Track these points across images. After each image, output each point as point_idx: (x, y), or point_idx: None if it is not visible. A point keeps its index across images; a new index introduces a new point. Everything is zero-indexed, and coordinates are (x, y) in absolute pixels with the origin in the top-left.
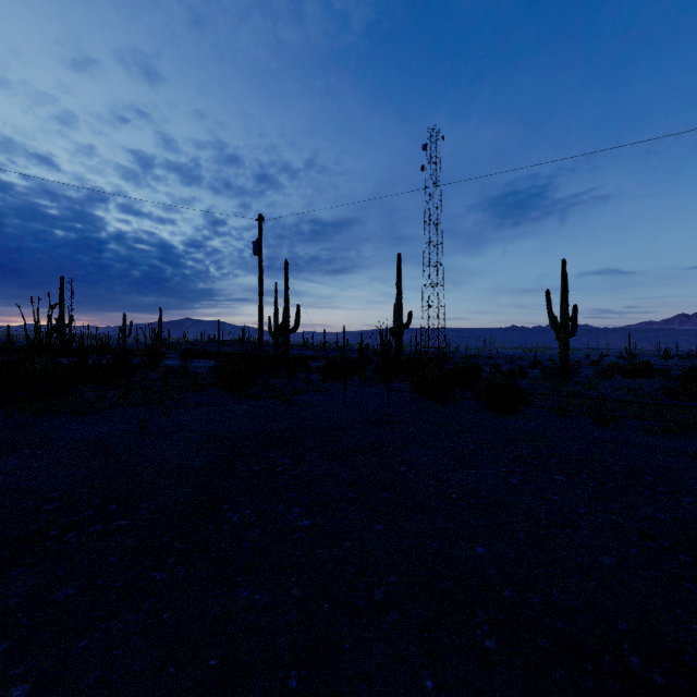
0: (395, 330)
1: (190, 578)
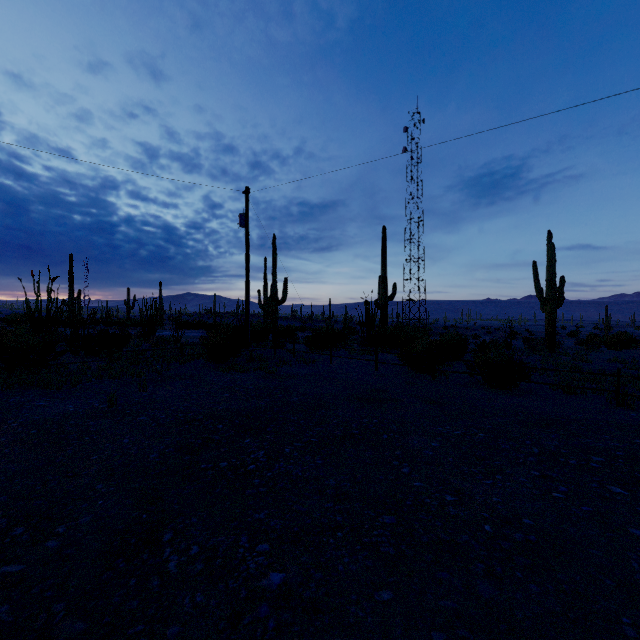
0: (380, 302)
1: None
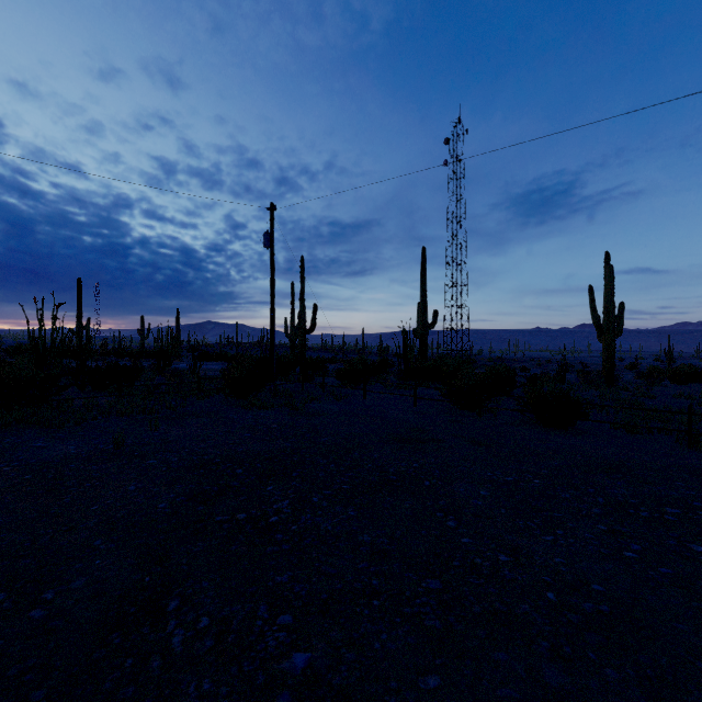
0: (419, 330)
1: None
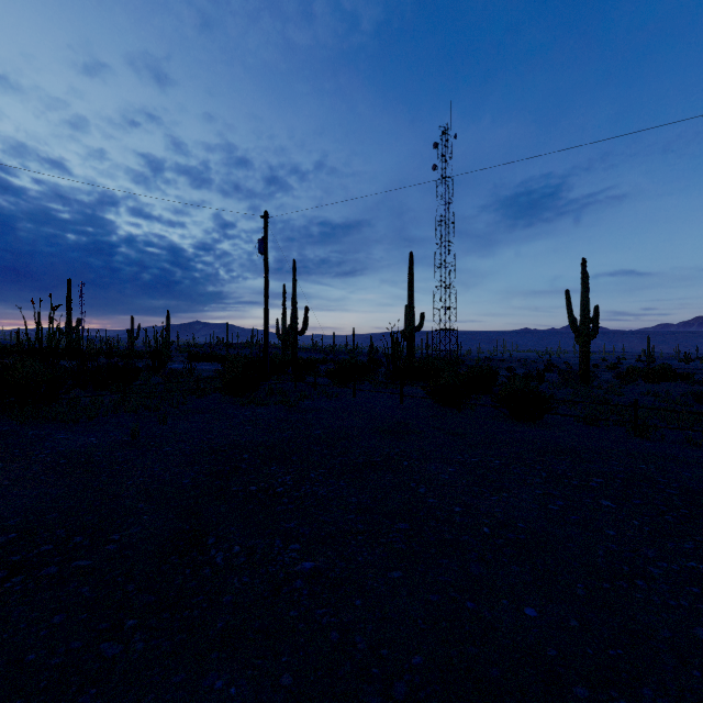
0: (407, 332)
1: (148, 654)
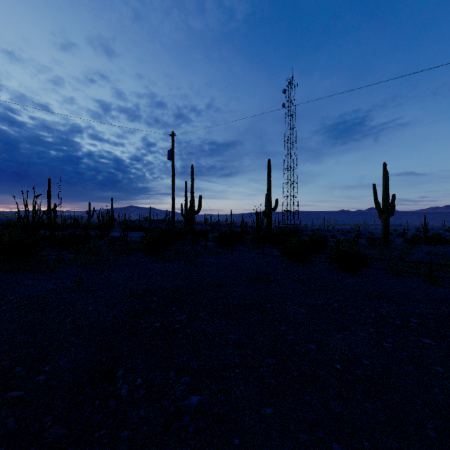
0: (266, 212)
1: None
